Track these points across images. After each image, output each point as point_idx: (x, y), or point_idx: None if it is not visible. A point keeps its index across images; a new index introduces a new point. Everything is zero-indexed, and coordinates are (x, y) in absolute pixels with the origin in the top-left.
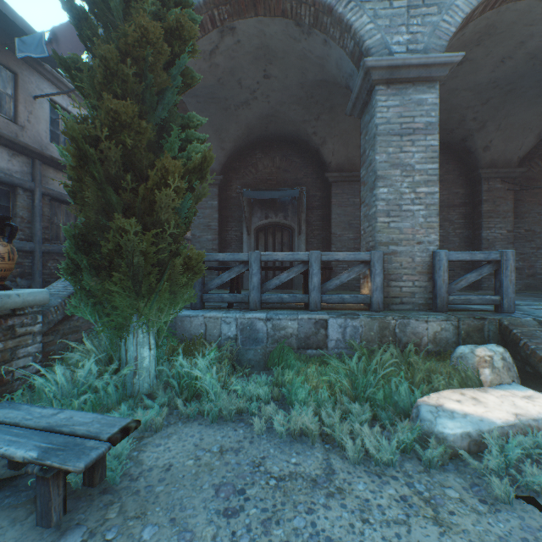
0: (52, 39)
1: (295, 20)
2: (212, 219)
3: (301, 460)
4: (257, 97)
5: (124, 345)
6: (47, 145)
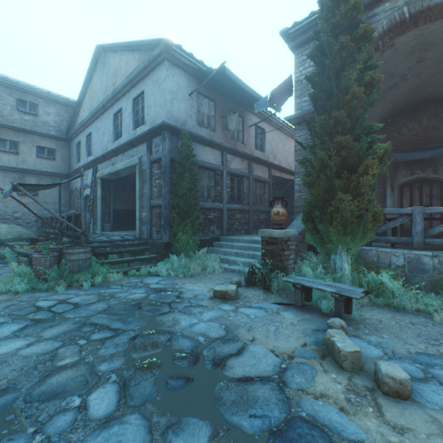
0: (271, 98)
1: None
2: None
3: None
4: (406, 78)
5: (332, 260)
6: (253, 151)
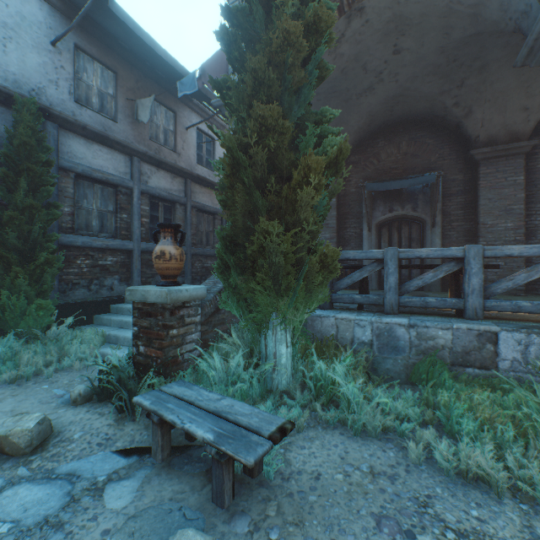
0: (201, 75)
1: None
2: (330, 217)
3: (485, 516)
4: (382, 79)
5: (263, 340)
6: (195, 166)
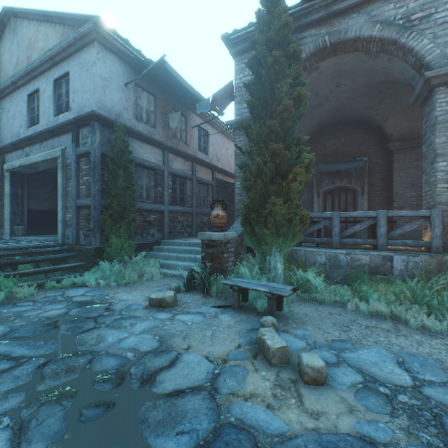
0: (213, 100)
1: (364, 51)
2: None
3: (378, 323)
4: (328, 99)
5: (267, 261)
6: (197, 152)
